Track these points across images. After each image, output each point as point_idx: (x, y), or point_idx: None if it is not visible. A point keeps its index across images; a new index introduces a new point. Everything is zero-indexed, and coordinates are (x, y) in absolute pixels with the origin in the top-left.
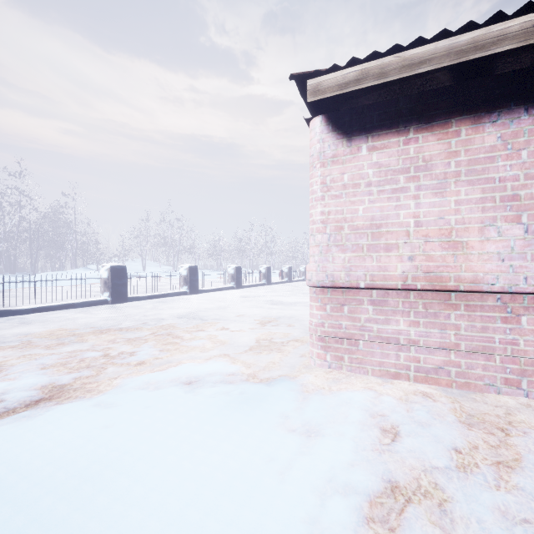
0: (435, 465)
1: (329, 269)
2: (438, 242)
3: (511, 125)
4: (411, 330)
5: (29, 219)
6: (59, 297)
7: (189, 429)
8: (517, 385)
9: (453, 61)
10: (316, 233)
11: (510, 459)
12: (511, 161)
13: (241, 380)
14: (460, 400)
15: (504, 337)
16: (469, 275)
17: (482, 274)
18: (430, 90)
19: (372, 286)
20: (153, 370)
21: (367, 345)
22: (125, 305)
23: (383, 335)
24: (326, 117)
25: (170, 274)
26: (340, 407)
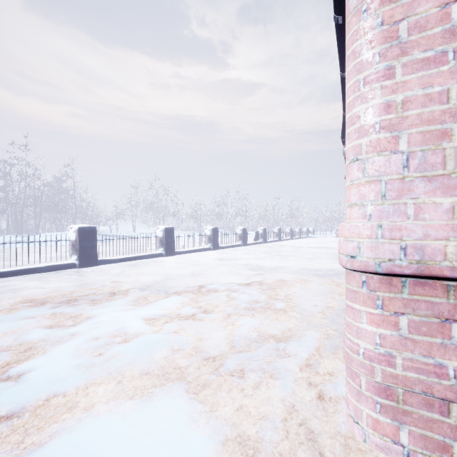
0: None
1: (412, 234)
2: None
3: None
4: None
5: (33, 186)
6: (38, 258)
7: None
8: None
9: None
10: (370, 153)
11: None
12: None
13: None
14: None
15: None
16: None
17: None
18: None
19: None
20: (15, 451)
21: None
22: (93, 269)
23: None
24: None
25: (145, 235)
26: None
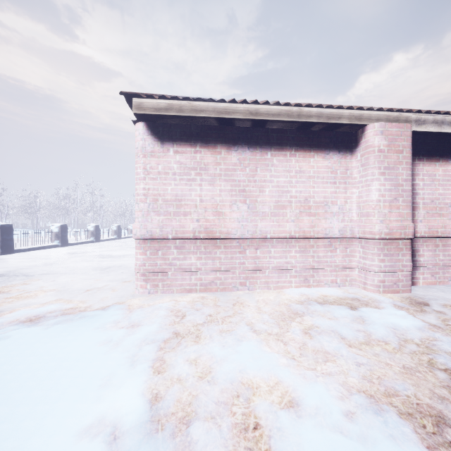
0: (199, 322)
1: (149, 227)
2: (211, 211)
3: (243, 154)
4: (198, 262)
5: None
6: None
7: (42, 341)
8: (245, 285)
9: (216, 115)
10: (140, 202)
11: (231, 313)
12: (243, 172)
13: (80, 310)
14: (220, 296)
15: (240, 261)
16: (225, 230)
17: (231, 229)
18: (207, 125)
19: (176, 237)
20: None
21: (173, 274)
22: None
23: (183, 267)
24: (147, 124)
25: None
26: (154, 310)
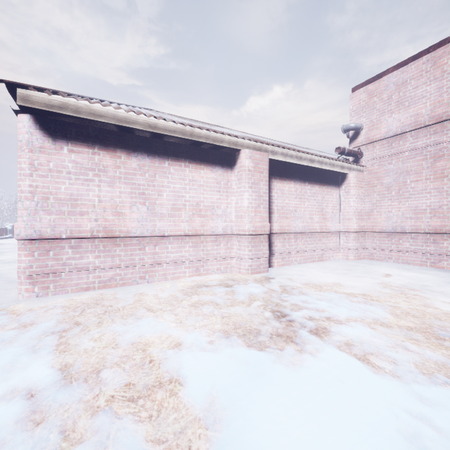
0: (100, 312)
1: (38, 227)
2: (111, 212)
3: (143, 161)
4: (96, 261)
5: None
6: None
7: None
8: (145, 278)
9: (116, 123)
10: (25, 200)
11: (132, 302)
12: (143, 177)
13: None
14: (120, 290)
15: (140, 257)
16: (125, 229)
17: (131, 228)
18: (106, 129)
19: (71, 237)
20: None
21: (68, 274)
22: None
23: (79, 266)
24: (34, 117)
25: None
26: (48, 310)
